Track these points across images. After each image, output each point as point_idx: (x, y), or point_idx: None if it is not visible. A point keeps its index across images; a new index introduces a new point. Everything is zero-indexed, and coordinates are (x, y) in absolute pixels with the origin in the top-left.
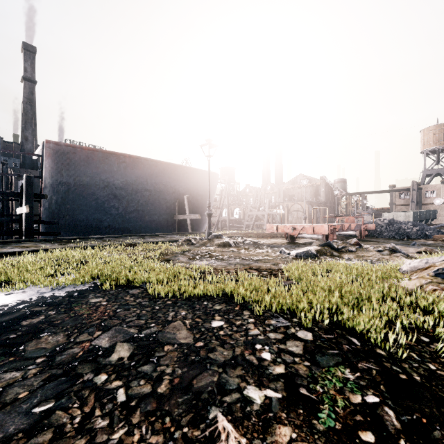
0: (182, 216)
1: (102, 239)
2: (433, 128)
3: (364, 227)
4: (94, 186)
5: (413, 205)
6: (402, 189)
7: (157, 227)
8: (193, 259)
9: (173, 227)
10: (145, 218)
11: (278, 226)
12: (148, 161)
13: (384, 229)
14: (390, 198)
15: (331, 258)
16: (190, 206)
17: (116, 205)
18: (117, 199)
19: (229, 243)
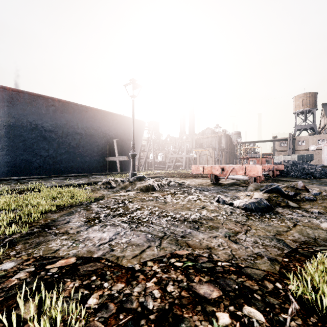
0: (112, 157)
1: (19, 181)
2: (302, 95)
3: (275, 168)
4: (20, 128)
5: (290, 151)
6: (281, 139)
7: (89, 167)
8: (91, 223)
9: (105, 167)
10: (77, 160)
11: (204, 167)
12: (78, 107)
13: (290, 169)
14: (273, 146)
15: (296, 212)
16: (119, 149)
17: (46, 147)
18: (47, 141)
19: (152, 186)
